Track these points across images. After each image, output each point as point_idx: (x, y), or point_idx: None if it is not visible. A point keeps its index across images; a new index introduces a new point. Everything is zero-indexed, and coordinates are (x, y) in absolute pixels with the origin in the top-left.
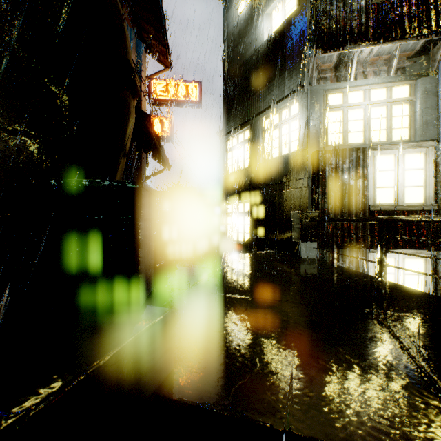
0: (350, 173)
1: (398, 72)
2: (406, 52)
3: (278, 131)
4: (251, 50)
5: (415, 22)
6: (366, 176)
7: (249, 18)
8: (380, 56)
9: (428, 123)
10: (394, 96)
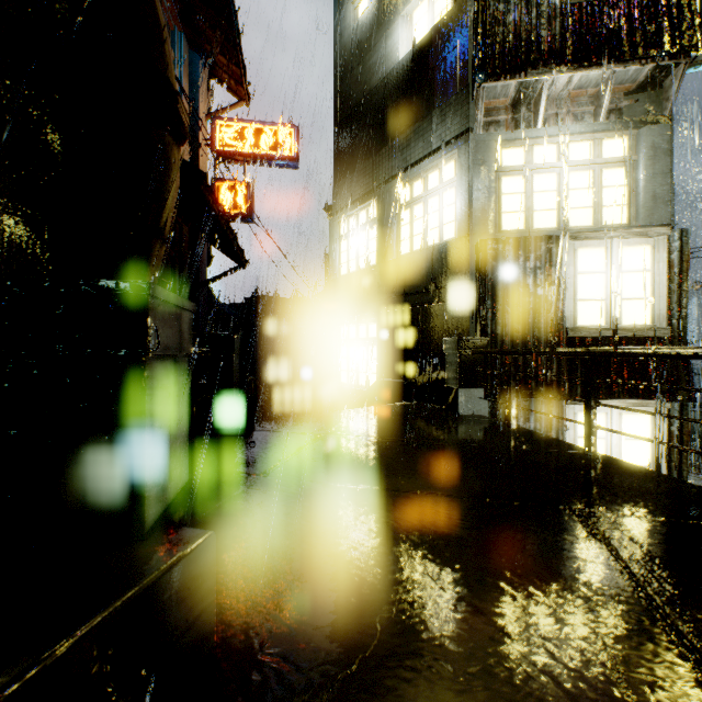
0: (537, 276)
1: (611, 115)
2: (623, 84)
3: (421, 207)
4: (379, 75)
5: (638, 36)
6: (563, 282)
7: (376, 23)
8: (583, 90)
9: (657, 199)
10: (605, 155)
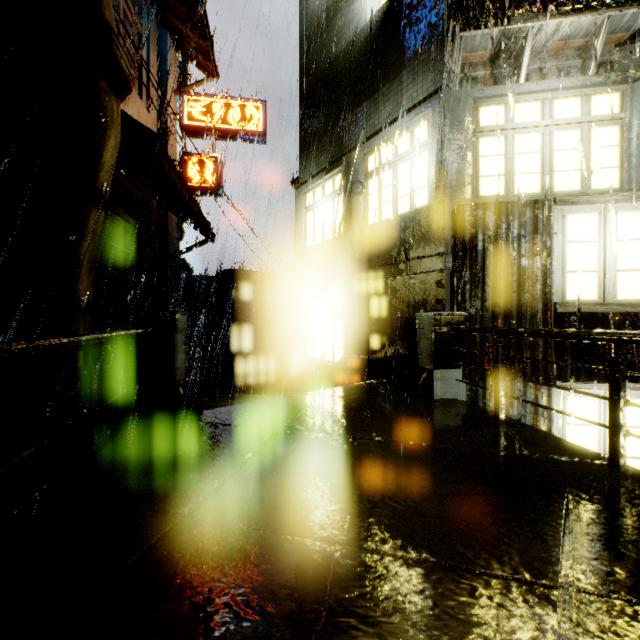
0: (521, 245)
1: (600, 69)
2: (616, 32)
3: (391, 173)
4: (346, 39)
5: None
6: (550, 251)
7: None
8: (570, 41)
9: None
10: (594, 112)
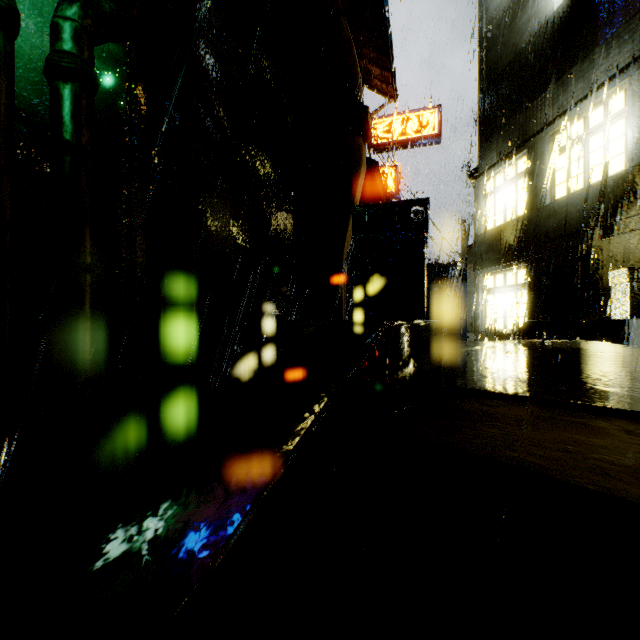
0: None
1: None
2: None
3: (581, 147)
4: (530, 32)
5: None
6: None
7: None
8: None
9: None
10: None
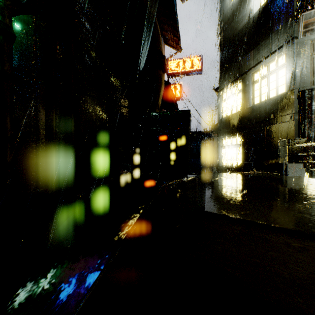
0: None
1: None
2: None
3: (266, 80)
4: (243, 23)
5: None
6: None
7: (241, 0)
8: None
9: None
10: None
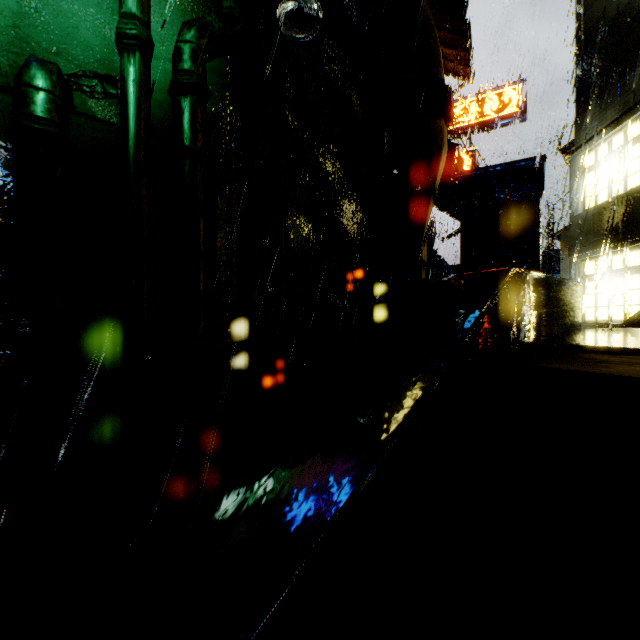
0: None
1: None
2: None
3: None
4: None
5: None
6: None
7: None
8: None
9: None
10: None
